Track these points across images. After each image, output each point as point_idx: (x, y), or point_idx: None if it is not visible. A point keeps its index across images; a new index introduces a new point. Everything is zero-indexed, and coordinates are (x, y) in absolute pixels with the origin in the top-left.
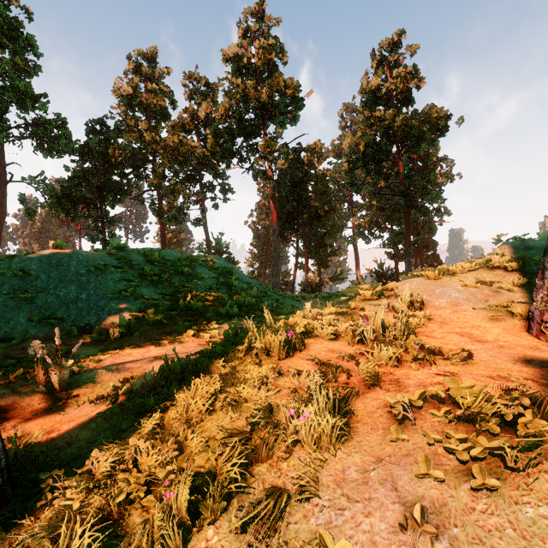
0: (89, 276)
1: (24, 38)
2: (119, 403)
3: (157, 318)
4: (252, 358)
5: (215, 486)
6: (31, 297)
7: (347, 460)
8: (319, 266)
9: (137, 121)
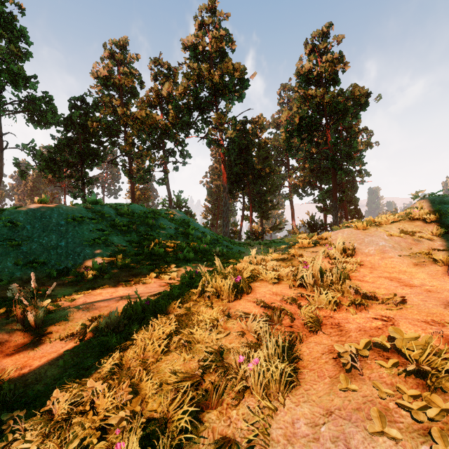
0: (68, 227)
1: (17, 30)
2: (86, 340)
3: (124, 262)
4: (204, 300)
5: (164, 440)
6: (17, 244)
7: (296, 410)
8: (262, 218)
9: (111, 98)
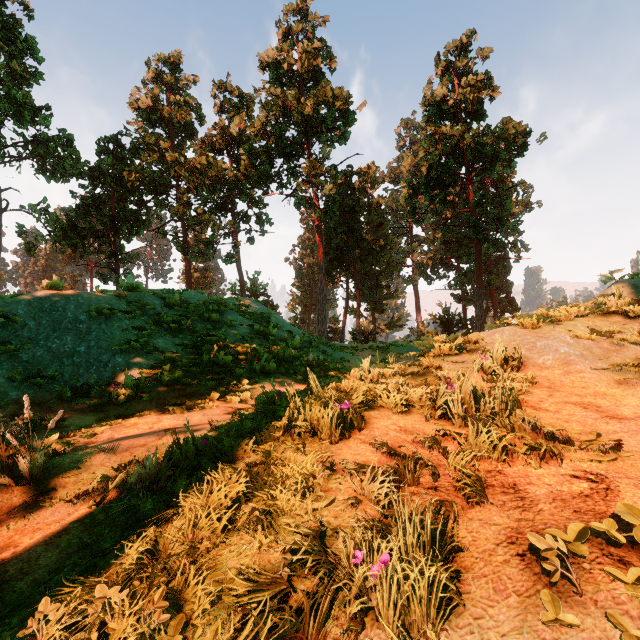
0: (90, 324)
1: (22, 40)
2: (107, 503)
3: (173, 376)
4: (292, 439)
5: None
6: (14, 350)
7: None
8: (373, 311)
9: (157, 138)
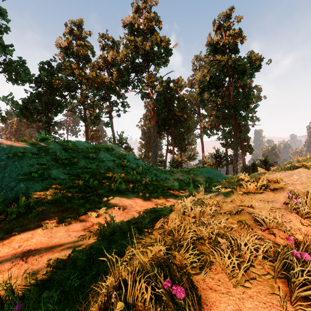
0: (7, 161)
1: None
2: None
3: (56, 196)
4: None
5: None
6: None
7: None
8: (181, 151)
9: (70, 63)
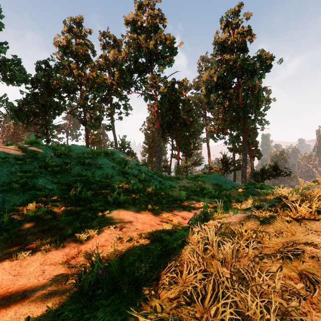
0: None
1: None
2: None
3: (38, 212)
4: None
5: None
6: None
7: None
8: (186, 156)
9: (69, 62)
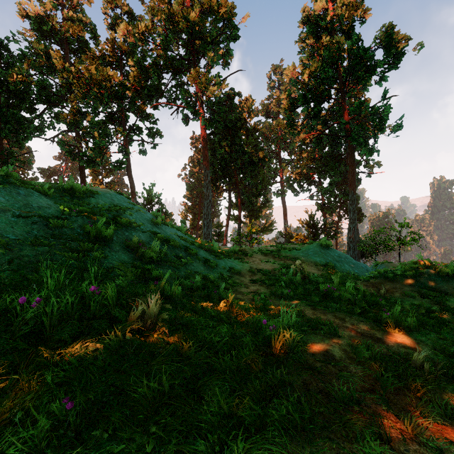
0: None
1: None
2: None
3: None
4: None
5: None
6: None
7: None
8: (250, 218)
9: (49, 49)
